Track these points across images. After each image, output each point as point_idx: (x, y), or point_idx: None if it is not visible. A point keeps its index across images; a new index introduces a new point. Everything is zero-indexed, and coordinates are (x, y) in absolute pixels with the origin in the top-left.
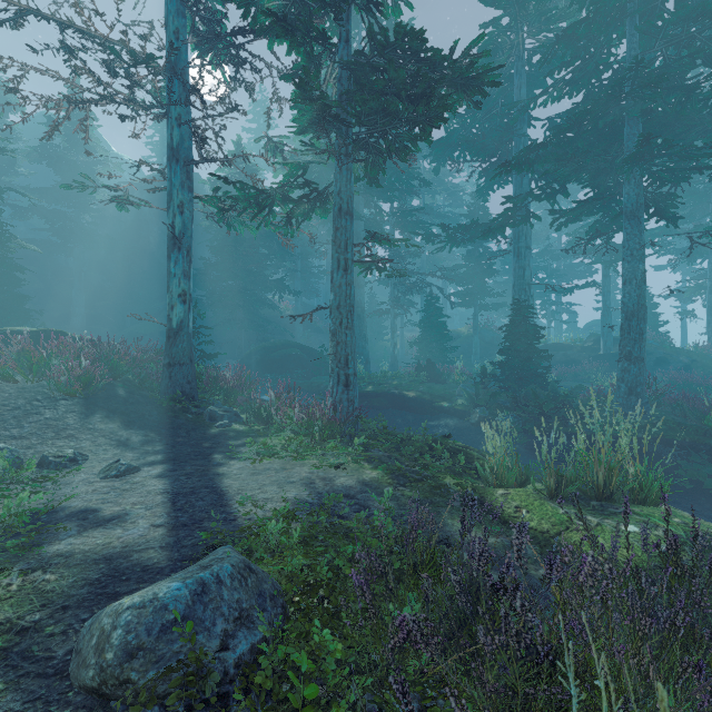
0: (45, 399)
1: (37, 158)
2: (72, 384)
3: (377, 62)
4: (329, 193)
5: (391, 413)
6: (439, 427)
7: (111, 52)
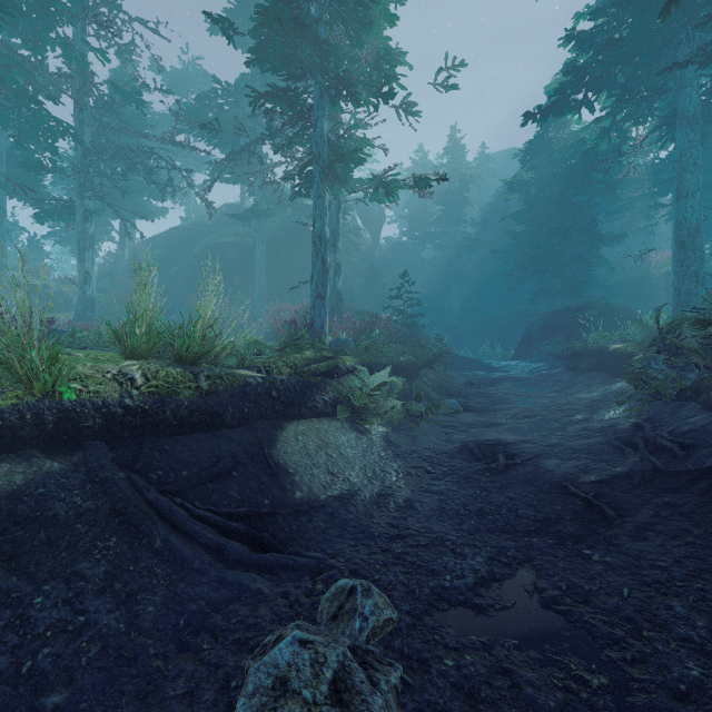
0: (269, 333)
1: (435, 199)
2: (278, 325)
3: (326, 1)
4: (337, 143)
5: (586, 376)
6: (594, 391)
7: (280, 136)
